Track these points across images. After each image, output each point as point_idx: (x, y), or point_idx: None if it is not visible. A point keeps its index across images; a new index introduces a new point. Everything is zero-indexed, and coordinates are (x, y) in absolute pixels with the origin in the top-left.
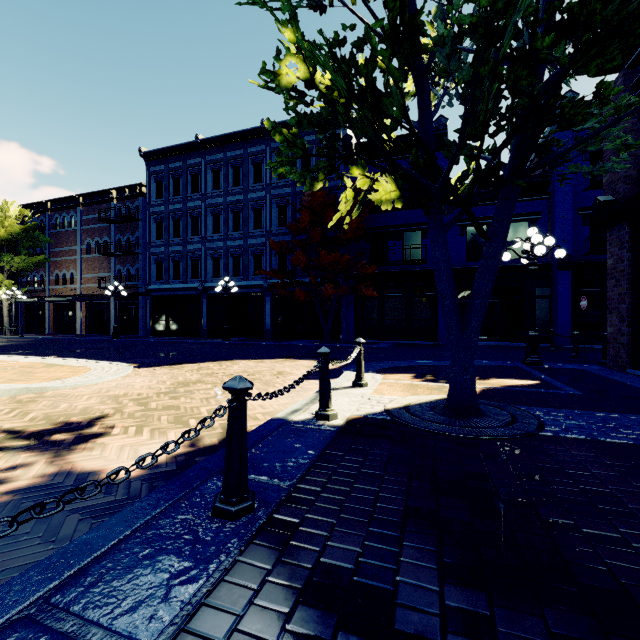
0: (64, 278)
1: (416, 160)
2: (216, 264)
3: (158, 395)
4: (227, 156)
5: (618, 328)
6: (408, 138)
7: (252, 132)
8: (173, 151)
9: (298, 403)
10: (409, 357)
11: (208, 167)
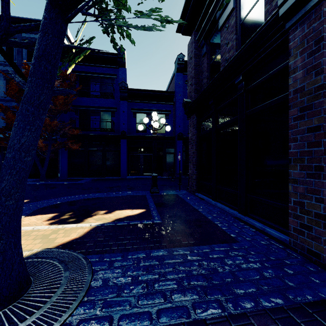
0: None
1: None
2: None
3: None
4: None
5: (193, 171)
6: (103, 54)
7: None
8: None
9: None
10: (89, 190)
11: None
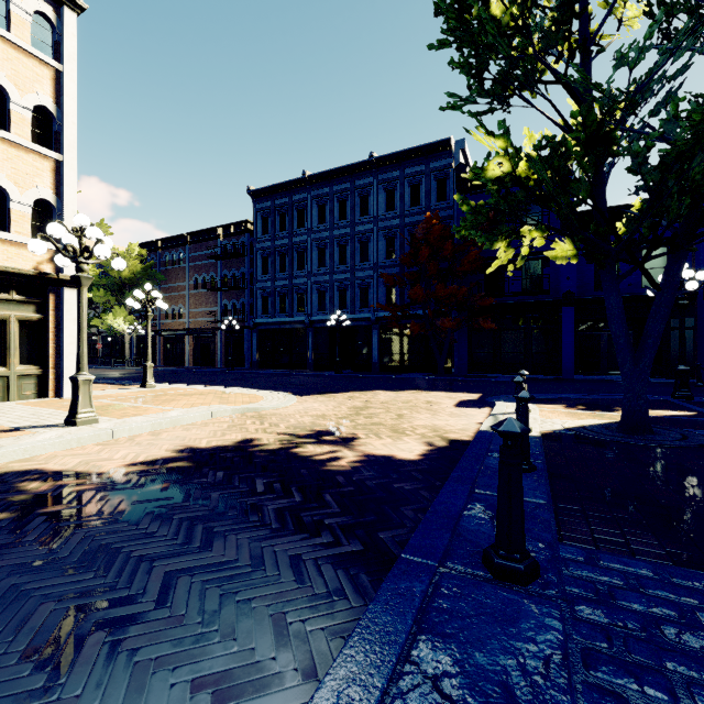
0: (173, 313)
1: (596, 228)
2: (322, 297)
3: (351, 416)
4: (333, 190)
5: None
6: None
7: (360, 165)
8: (280, 188)
9: (486, 422)
10: (540, 391)
11: (314, 202)
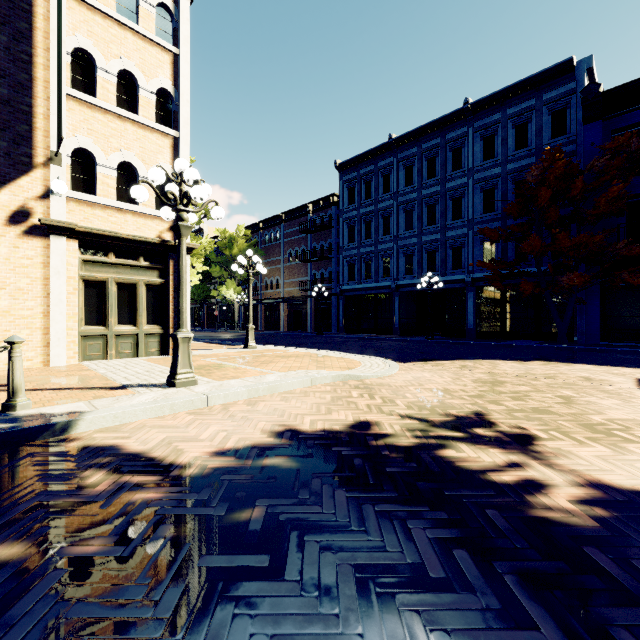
0: (271, 284)
1: None
2: (408, 261)
3: (487, 393)
4: (421, 149)
5: None
6: None
7: (452, 116)
8: (365, 157)
9: None
10: None
11: (400, 165)
